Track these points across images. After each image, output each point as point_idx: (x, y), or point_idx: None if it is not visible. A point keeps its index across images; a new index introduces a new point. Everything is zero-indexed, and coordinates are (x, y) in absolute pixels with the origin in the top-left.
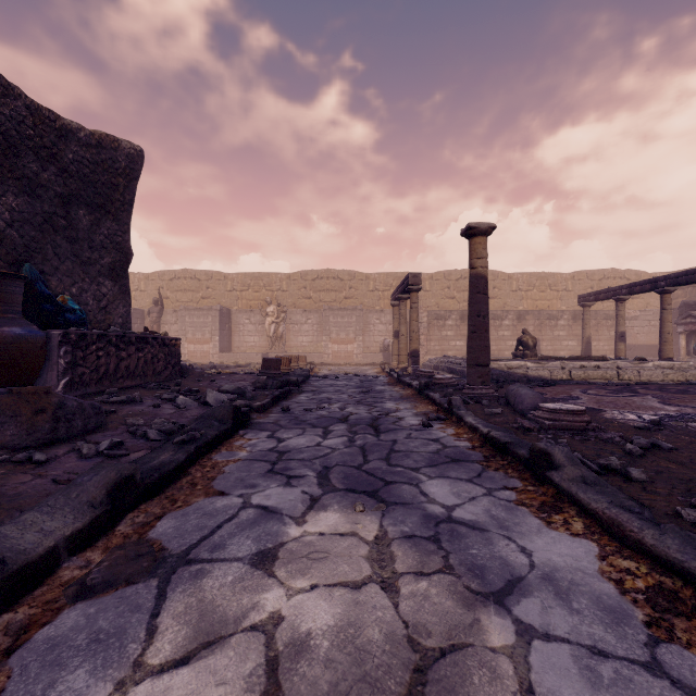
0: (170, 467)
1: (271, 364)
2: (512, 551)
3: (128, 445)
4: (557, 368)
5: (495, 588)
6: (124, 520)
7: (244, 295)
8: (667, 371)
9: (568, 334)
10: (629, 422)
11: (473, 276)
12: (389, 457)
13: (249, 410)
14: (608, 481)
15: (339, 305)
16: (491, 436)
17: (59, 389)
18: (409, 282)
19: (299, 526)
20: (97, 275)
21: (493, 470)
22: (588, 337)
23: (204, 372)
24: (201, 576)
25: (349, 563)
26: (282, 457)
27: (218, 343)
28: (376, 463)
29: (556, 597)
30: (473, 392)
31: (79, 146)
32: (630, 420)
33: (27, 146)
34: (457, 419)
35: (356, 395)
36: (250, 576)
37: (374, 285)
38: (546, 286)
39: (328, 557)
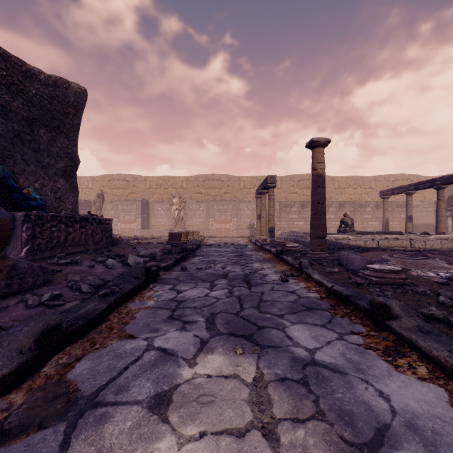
0: (93, 315)
1: (174, 237)
2: (372, 395)
3: (65, 296)
4: (369, 239)
5: (366, 438)
6: (50, 361)
7: (157, 191)
8: (444, 241)
9: (372, 217)
10: (431, 278)
11: (315, 175)
12: (259, 305)
13: (157, 269)
14: (435, 328)
15: (221, 197)
16: (334, 290)
17: (22, 254)
18: (268, 181)
19: (191, 368)
20: (54, 175)
21: (339, 317)
22: (387, 219)
23: (129, 242)
24: (104, 421)
25: (233, 408)
26: (179, 305)
27: (140, 222)
28: (250, 311)
29: (425, 449)
30: (315, 256)
31: (40, 84)
32: (431, 277)
33: (1, 82)
34: (306, 276)
35: (232, 258)
36: (147, 422)
37: (244, 184)
38: (357, 185)
39: (215, 401)
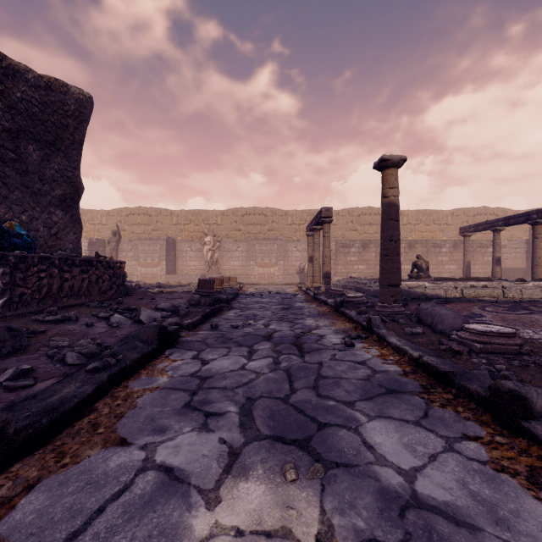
0: (69, 404)
1: (205, 284)
2: None
3: (40, 371)
4: (451, 287)
5: None
6: None
7: (186, 228)
8: None
9: (449, 259)
10: None
11: (386, 204)
12: (317, 384)
13: (178, 329)
14: None
15: (264, 235)
16: (424, 362)
17: None
18: (322, 215)
19: (210, 510)
20: (48, 205)
21: (438, 406)
22: (469, 262)
23: (147, 291)
24: None
25: None
26: (203, 384)
27: (164, 266)
28: (304, 394)
29: None
30: (386, 309)
31: (28, 86)
32: None
33: None
34: (378, 338)
35: (278, 311)
36: None
37: (292, 220)
38: (430, 221)
39: None
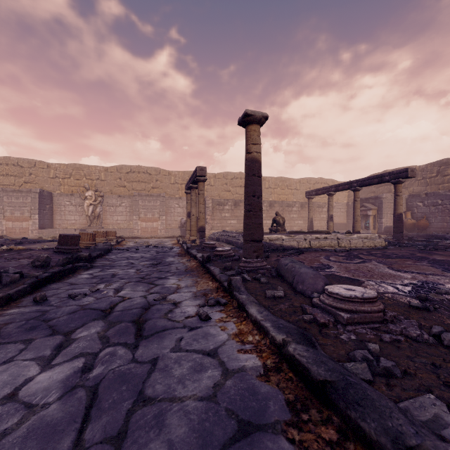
0: None
1: (67, 240)
2: None
3: None
4: (302, 239)
5: None
6: None
7: (66, 181)
8: (365, 240)
9: (298, 216)
10: (397, 297)
11: (249, 160)
12: (128, 425)
13: None
14: None
15: (148, 192)
16: (290, 355)
17: None
18: (197, 173)
19: None
20: None
21: None
22: (312, 218)
23: None
24: None
25: None
26: None
27: (37, 220)
28: None
29: None
30: (249, 265)
31: None
32: (394, 293)
33: None
34: (238, 304)
35: (144, 269)
36: None
37: (175, 179)
38: (285, 186)
39: None
